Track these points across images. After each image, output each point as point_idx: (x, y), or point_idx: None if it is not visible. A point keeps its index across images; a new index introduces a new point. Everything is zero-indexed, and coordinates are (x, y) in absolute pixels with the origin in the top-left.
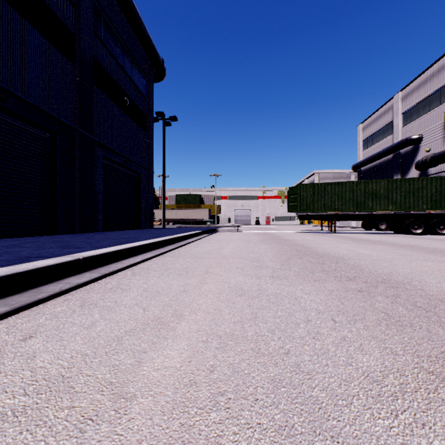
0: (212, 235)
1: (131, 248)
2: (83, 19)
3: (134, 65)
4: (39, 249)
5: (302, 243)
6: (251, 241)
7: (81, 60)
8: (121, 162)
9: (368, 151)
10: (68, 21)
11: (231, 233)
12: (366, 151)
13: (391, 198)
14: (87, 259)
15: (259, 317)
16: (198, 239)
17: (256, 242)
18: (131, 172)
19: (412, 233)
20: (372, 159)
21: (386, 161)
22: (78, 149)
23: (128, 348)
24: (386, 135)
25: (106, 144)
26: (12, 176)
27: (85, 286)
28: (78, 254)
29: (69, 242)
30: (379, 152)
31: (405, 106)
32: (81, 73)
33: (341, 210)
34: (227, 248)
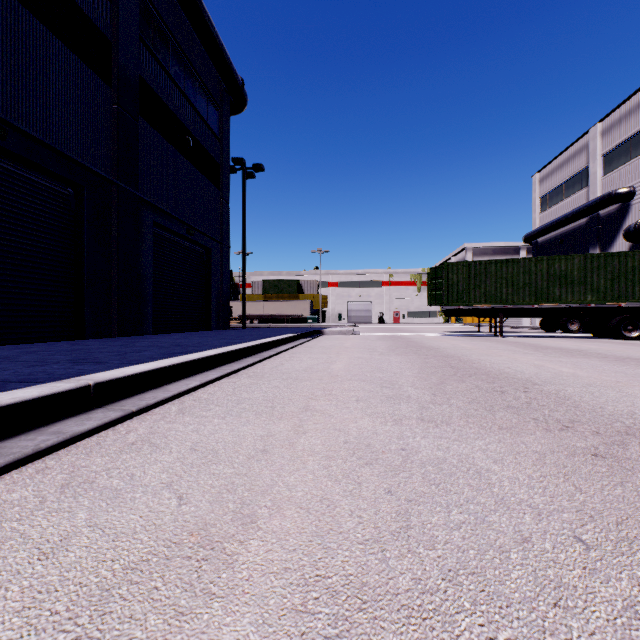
0: (315, 339)
1: (184, 364)
2: (122, 18)
3: (200, 89)
4: (37, 365)
5: (456, 353)
6: (375, 350)
7: (120, 79)
8: (181, 231)
9: (548, 214)
10: (100, 21)
11: (344, 337)
12: (546, 214)
13: (589, 283)
14: (104, 386)
15: (415, 526)
16: (294, 346)
17: (383, 351)
18: (196, 246)
19: (624, 338)
20: (555, 225)
21: (576, 228)
22: (115, 211)
23: (114, 634)
24: (577, 188)
25: (157, 205)
26: (14, 251)
27: (90, 436)
28: (91, 375)
29: (92, 352)
30: (566, 215)
31: (607, 144)
32: (120, 98)
33: (512, 302)
34: (339, 362)
